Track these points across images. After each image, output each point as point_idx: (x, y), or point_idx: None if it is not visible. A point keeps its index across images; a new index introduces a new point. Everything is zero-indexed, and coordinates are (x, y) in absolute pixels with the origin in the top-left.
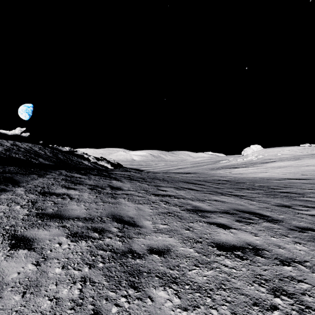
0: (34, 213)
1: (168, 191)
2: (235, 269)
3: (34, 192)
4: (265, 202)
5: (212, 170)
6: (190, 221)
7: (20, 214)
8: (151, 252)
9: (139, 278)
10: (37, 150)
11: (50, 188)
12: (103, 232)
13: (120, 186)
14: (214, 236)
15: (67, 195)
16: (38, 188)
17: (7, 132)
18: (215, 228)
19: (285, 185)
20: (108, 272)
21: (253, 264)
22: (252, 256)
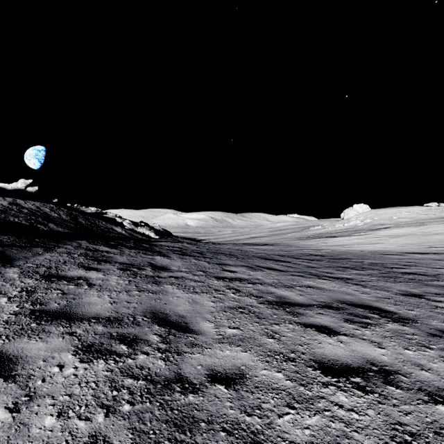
0: (27, 311)
1: (238, 272)
2: (356, 412)
3: (33, 275)
4: (382, 288)
5: (299, 239)
6: (274, 321)
7: (4, 312)
8: (214, 379)
9: (192, 435)
10: (47, 212)
11: (60, 269)
12: (135, 342)
13: (167, 265)
14: (315, 348)
15: (85, 280)
16: (41, 269)
17: (6, 185)
18: (315, 334)
19: (408, 262)
20: (138, 423)
21: (385, 401)
22: (380, 386)
